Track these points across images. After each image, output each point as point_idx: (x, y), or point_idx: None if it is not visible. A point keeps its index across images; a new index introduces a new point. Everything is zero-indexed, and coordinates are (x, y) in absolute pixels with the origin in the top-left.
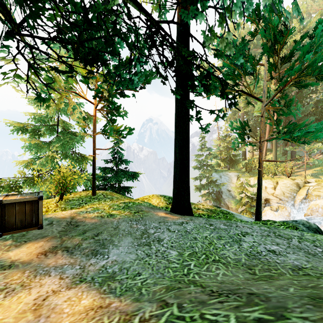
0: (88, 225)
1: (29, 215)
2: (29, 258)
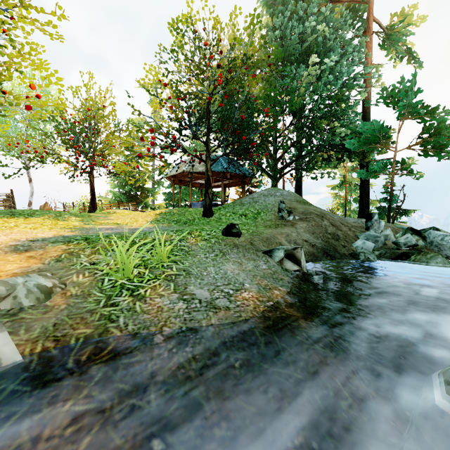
0: None
1: None
2: None
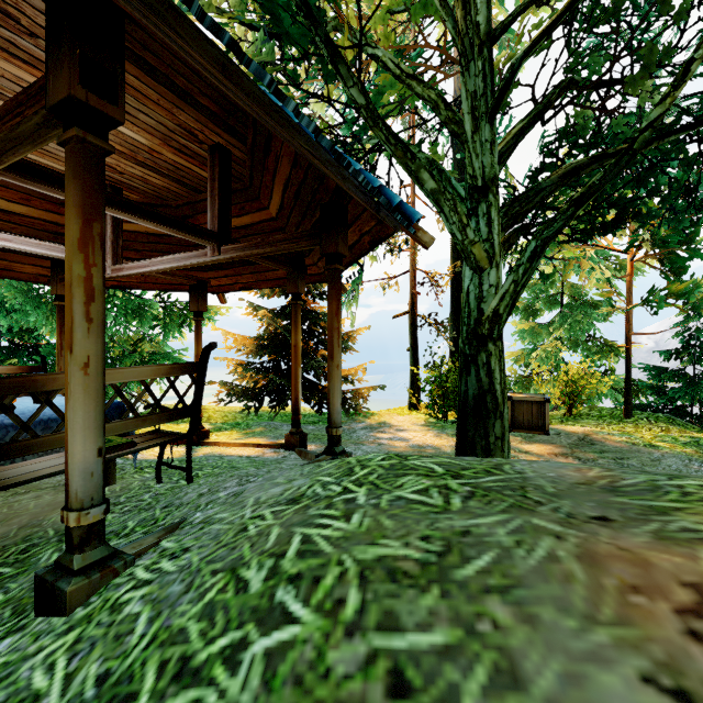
0: (608, 447)
1: (535, 417)
2: (540, 453)
